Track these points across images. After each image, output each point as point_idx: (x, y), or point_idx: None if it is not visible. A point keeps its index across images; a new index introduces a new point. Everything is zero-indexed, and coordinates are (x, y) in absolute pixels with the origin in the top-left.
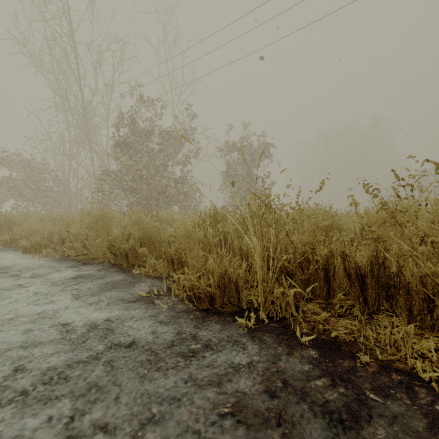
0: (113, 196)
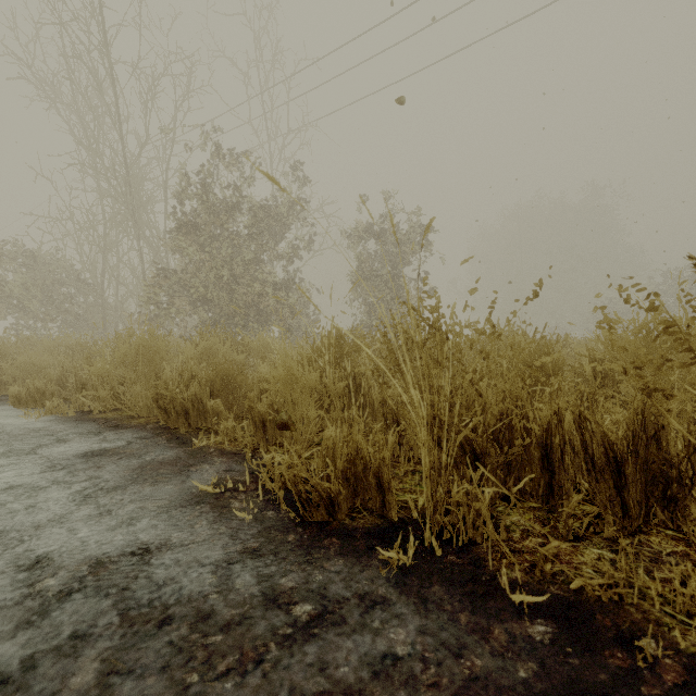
0: (174, 311)
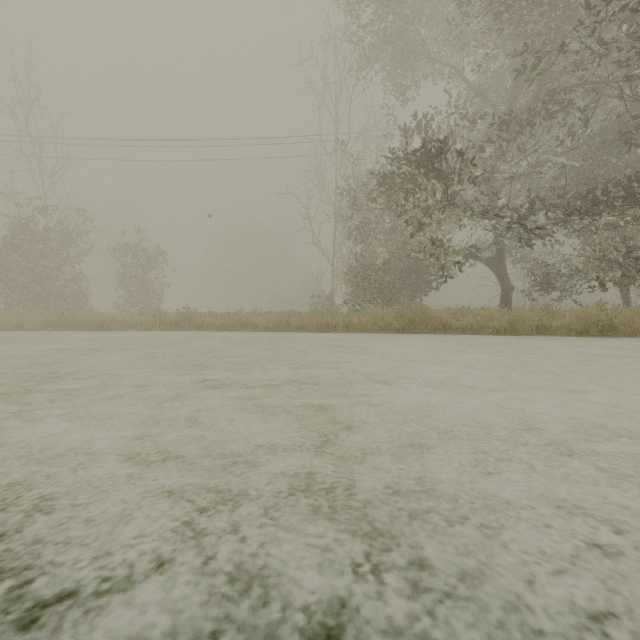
0: None
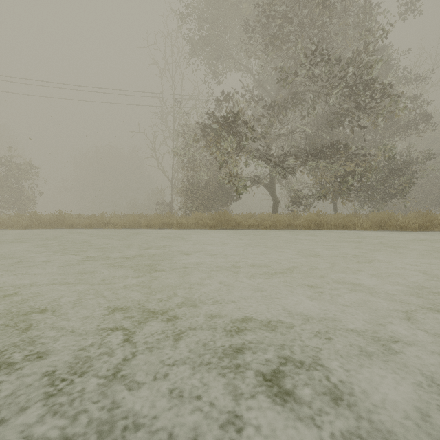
0: None
